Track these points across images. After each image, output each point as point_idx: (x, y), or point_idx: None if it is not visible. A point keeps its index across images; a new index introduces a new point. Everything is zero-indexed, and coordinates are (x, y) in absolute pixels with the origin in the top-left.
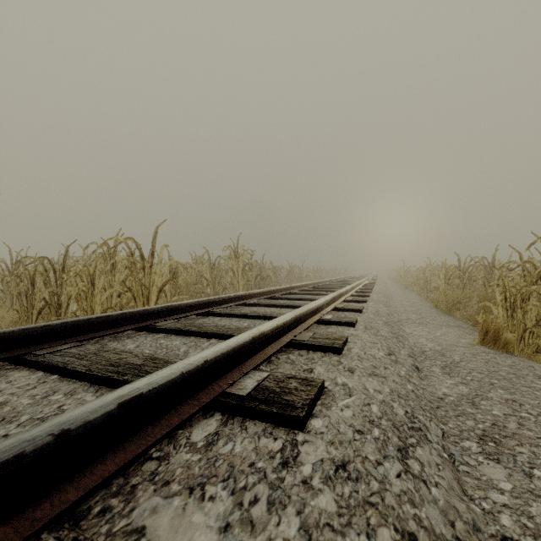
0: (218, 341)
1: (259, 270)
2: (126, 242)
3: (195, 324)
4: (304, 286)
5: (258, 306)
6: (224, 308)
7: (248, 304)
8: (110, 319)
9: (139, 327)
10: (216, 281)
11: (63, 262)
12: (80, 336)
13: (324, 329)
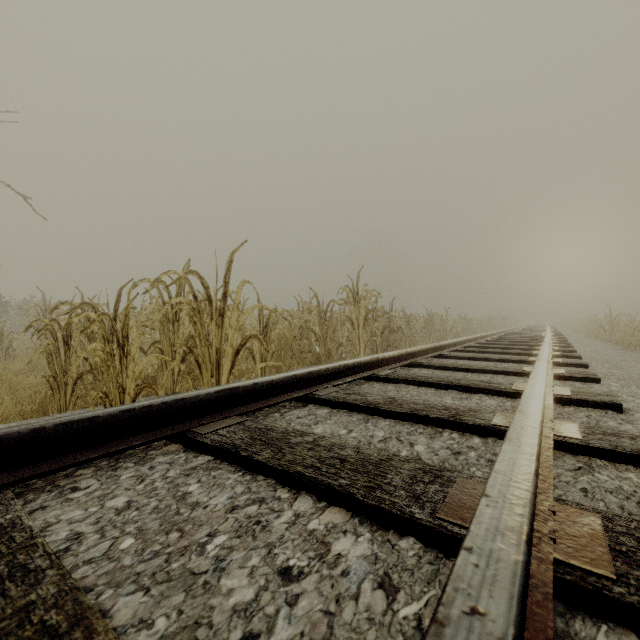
0: (314, 504)
1: (386, 320)
2: (185, 277)
3: (274, 433)
4: (458, 345)
5: (393, 382)
6: (336, 386)
7: (377, 378)
8: (93, 427)
9: (164, 437)
10: (328, 335)
11: (114, 309)
12: (16, 468)
13: (583, 473)
